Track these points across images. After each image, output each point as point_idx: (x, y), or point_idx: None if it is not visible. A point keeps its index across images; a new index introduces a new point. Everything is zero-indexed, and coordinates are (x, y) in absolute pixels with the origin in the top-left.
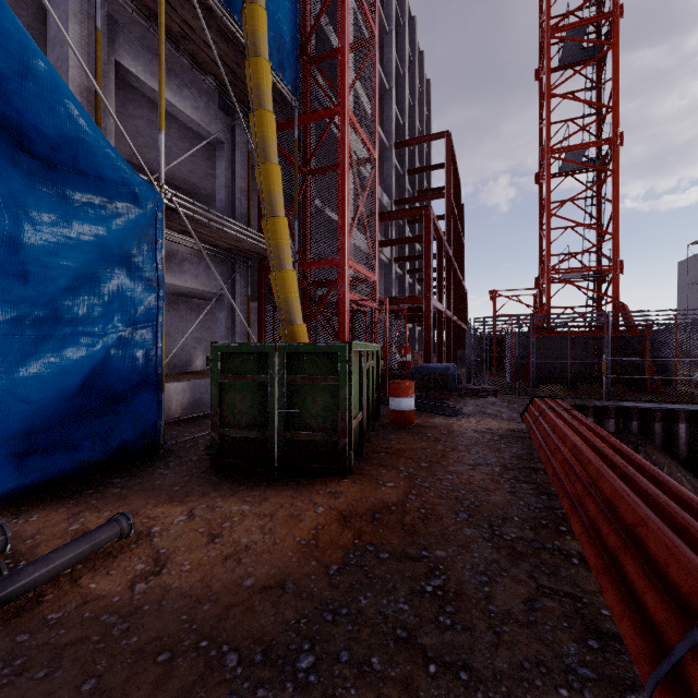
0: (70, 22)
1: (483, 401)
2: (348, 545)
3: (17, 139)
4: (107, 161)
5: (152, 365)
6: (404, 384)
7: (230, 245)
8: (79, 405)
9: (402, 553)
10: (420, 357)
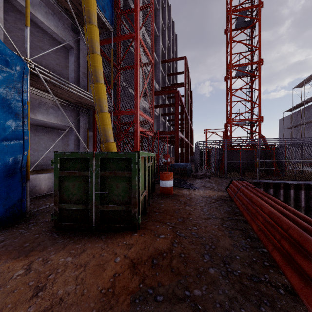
0: None
1: (204, 181)
2: (135, 290)
3: None
4: None
5: (19, 165)
6: (167, 173)
7: (76, 101)
8: None
9: (172, 294)
10: (173, 159)
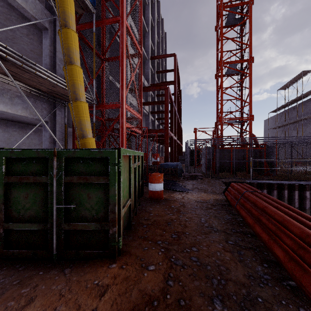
0: None
1: (196, 182)
2: None
3: None
4: None
5: None
6: (157, 175)
7: (49, 90)
8: None
9: None
10: (162, 159)
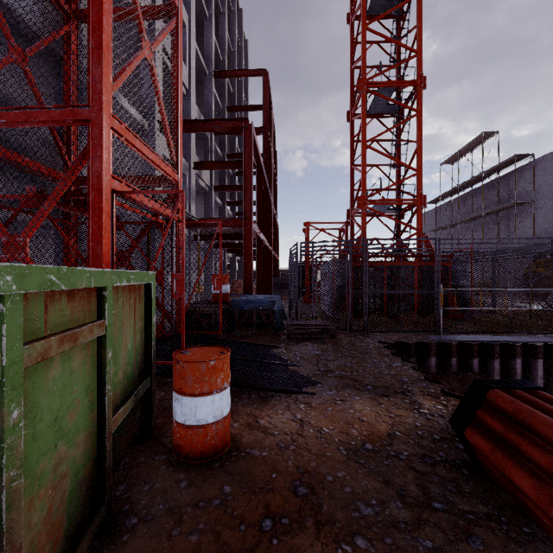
0: None
1: (322, 347)
2: None
3: None
4: None
5: None
6: (204, 363)
7: None
8: None
9: None
10: (239, 284)
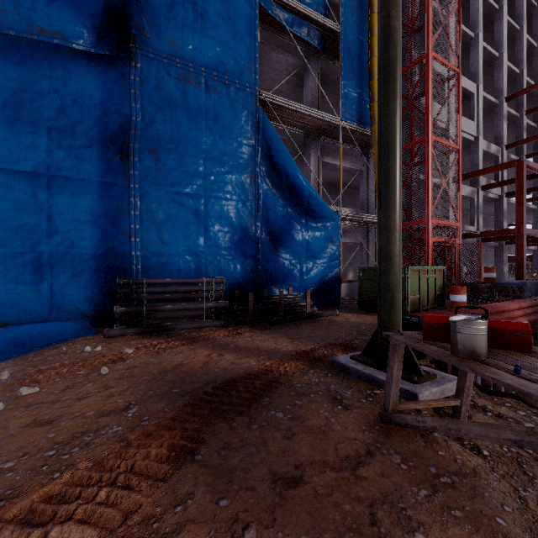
0: (311, 158)
1: None
2: None
3: (309, 215)
4: (328, 213)
5: (338, 275)
6: (457, 287)
7: (366, 221)
8: (320, 285)
9: None
10: None
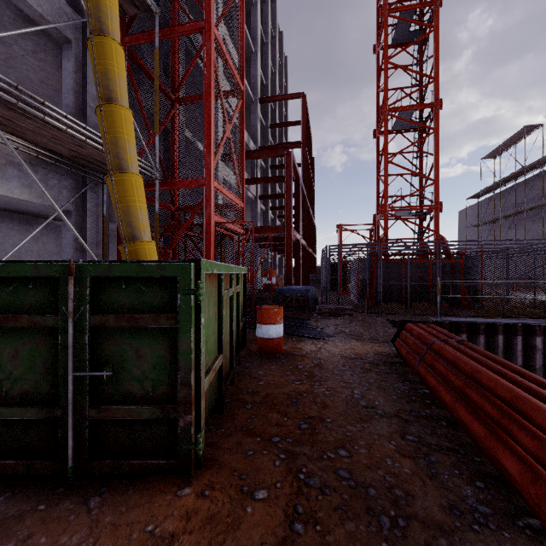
0: None
1: (342, 321)
2: None
3: None
4: None
5: None
6: (272, 310)
7: (73, 152)
8: None
9: None
10: (280, 279)
